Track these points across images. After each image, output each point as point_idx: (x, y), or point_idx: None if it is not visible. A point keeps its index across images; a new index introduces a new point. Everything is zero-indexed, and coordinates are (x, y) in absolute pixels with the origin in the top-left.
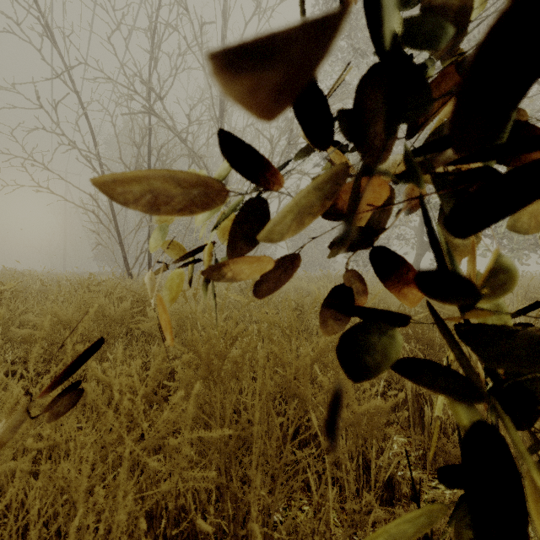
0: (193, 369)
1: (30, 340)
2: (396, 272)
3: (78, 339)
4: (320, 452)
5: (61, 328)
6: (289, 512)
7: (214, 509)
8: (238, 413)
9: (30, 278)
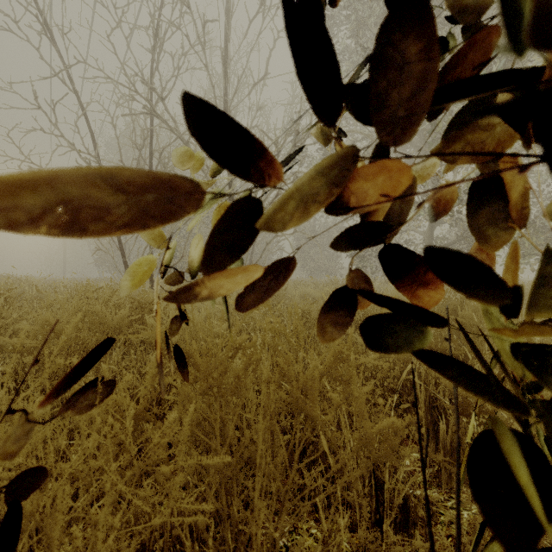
0: (191, 383)
1: (21, 350)
2: (423, 276)
3: (72, 349)
4: (328, 470)
5: (54, 337)
6: (296, 536)
7: (215, 534)
8: (241, 428)
9: (27, 285)
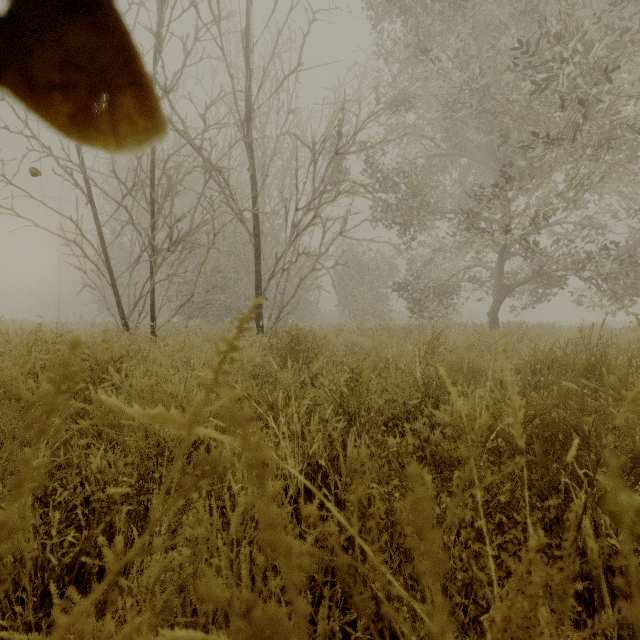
0: None
1: None
2: None
3: None
4: None
5: None
6: None
7: None
8: None
9: None
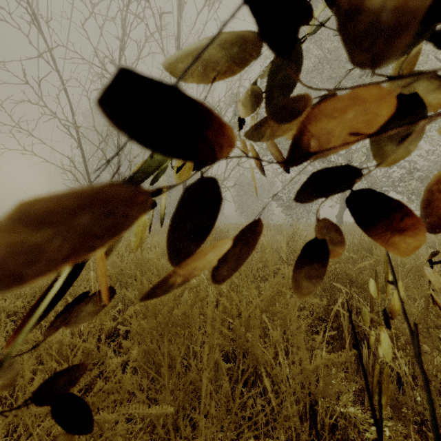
0: (142, 318)
1: None
2: (385, 220)
3: (45, 283)
4: (265, 390)
5: None
6: None
7: None
8: (188, 355)
9: None
